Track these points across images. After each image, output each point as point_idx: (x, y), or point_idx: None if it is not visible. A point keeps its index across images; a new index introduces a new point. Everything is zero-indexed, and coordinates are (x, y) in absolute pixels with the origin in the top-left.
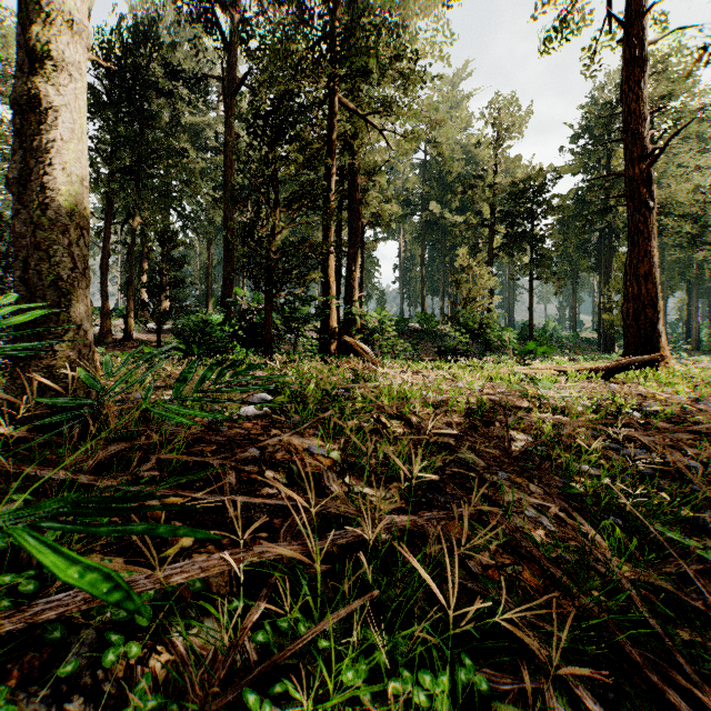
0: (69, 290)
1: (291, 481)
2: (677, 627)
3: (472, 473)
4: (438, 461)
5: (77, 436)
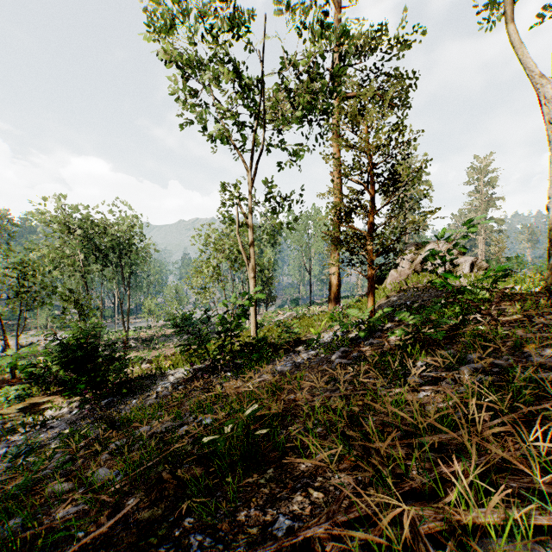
0: (549, 256)
1: (522, 310)
2: (449, 341)
3: (535, 327)
4: (548, 322)
5: (535, 293)
